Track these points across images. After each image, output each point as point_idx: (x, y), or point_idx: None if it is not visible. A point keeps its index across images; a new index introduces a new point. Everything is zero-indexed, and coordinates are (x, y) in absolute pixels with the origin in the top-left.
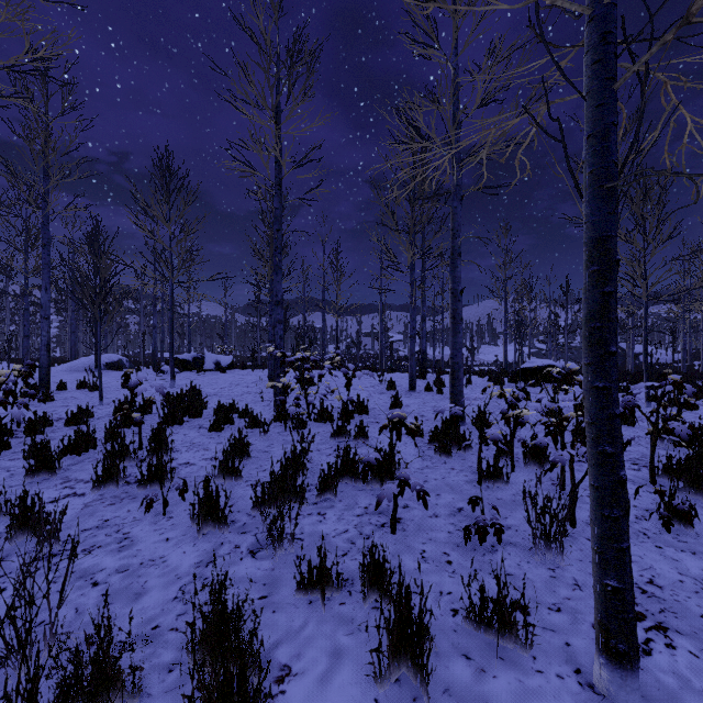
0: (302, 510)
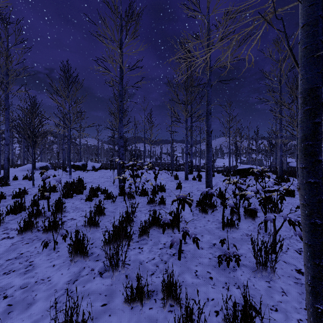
0: (130, 245)
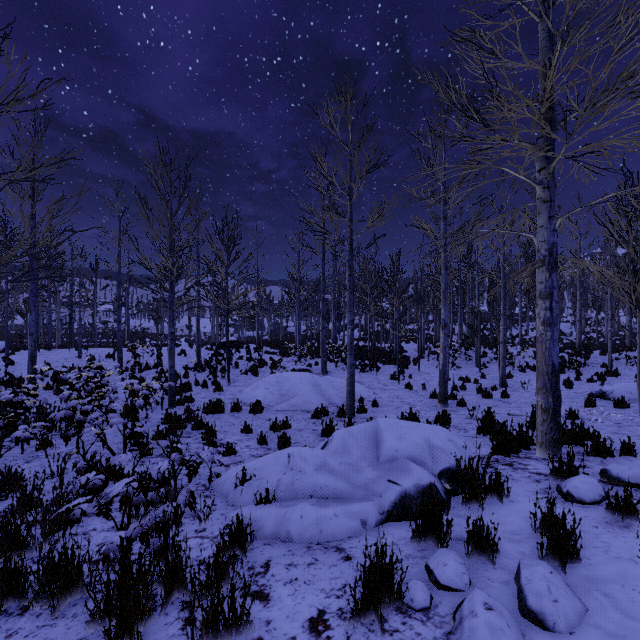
0: None
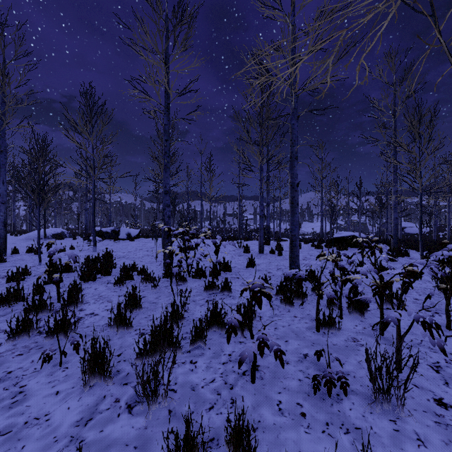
0: (177, 358)
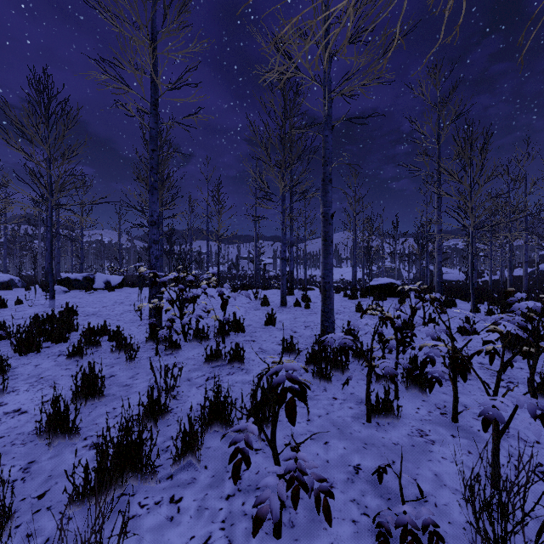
0: (149, 494)
